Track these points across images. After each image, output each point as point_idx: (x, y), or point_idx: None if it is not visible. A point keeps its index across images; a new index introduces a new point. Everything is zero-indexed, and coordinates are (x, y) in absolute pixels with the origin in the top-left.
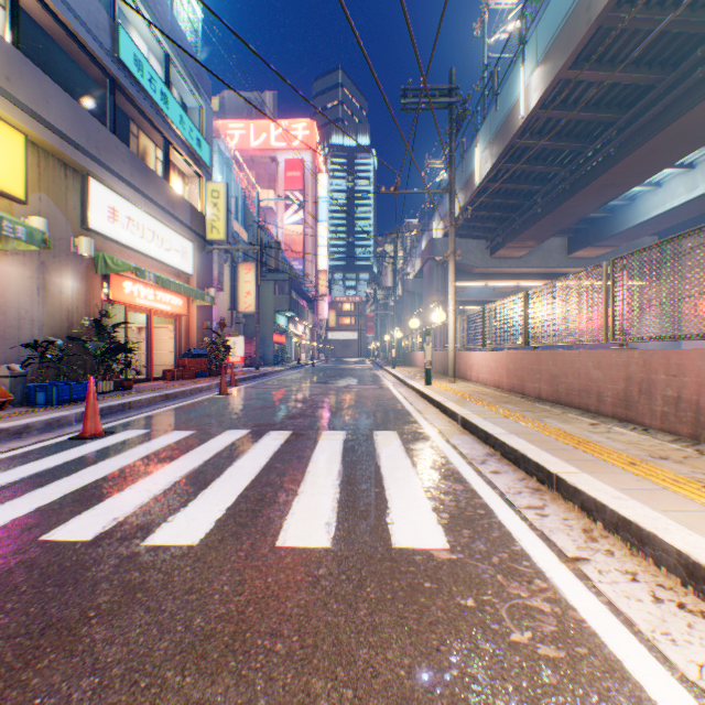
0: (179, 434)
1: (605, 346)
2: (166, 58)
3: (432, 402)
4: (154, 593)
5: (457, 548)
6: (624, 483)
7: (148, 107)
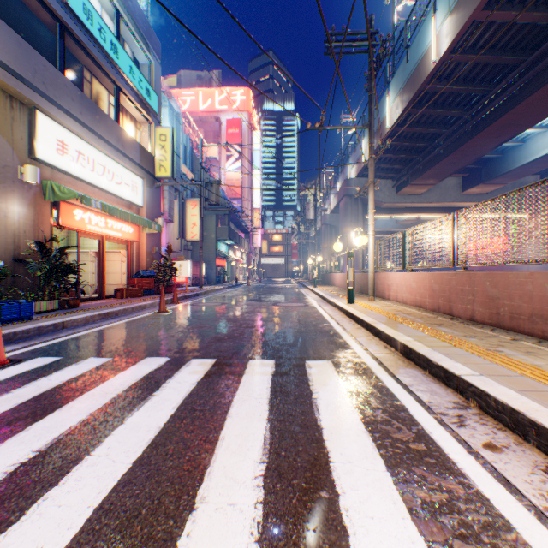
0: (89, 364)
1: (491, 268)
2: (117, 15)
3: (360, 322)
4: None
5: None
6: None
7: (98, 54)
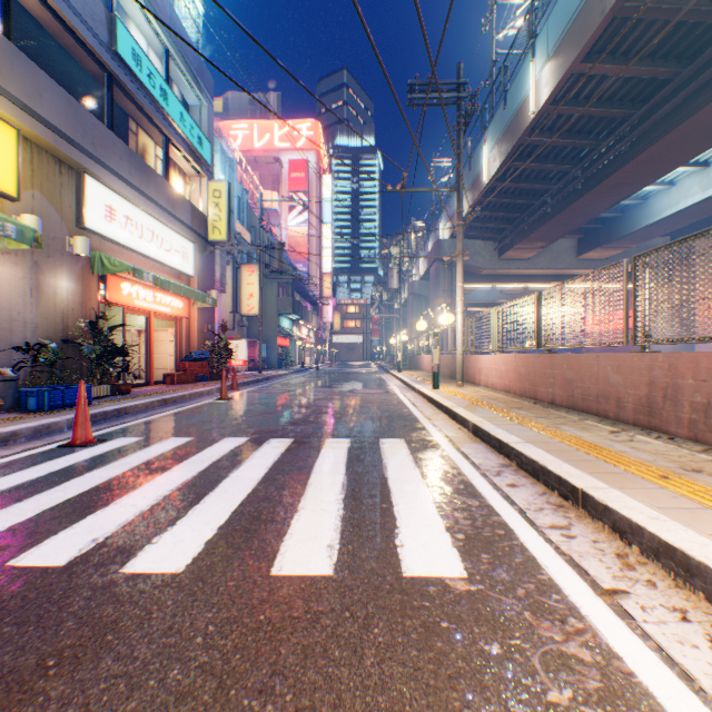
0: (174, 442)
1: (615, 349)
2: (166, 54)
3: (440, 408)
4: (127, 634)
5: (476, 576)
6: (659, 500)
7: (147, 103)
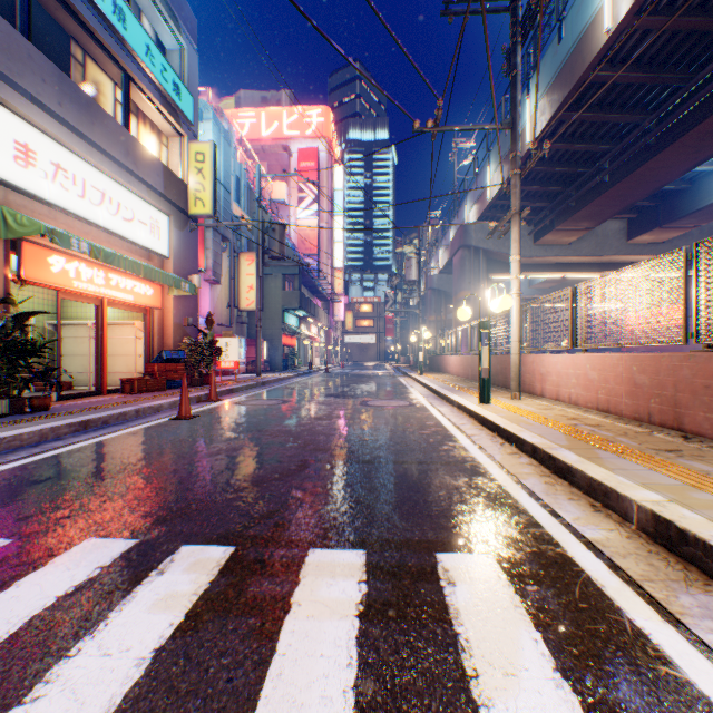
0: None
1: (663, 349)
2: None
3: (515, 442)
4: None
5: None
6: None
7: (90, 16)
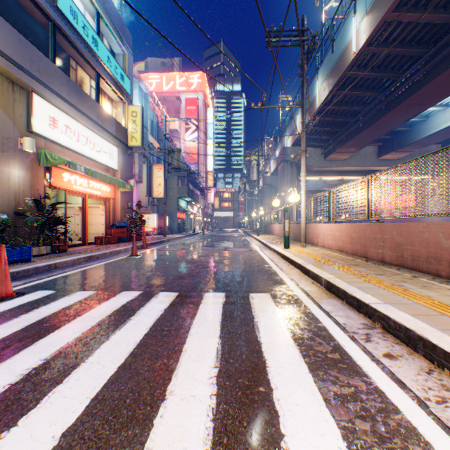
0: (78, 296)
1: (401, 220)
2: (97, 15)
3: (293, 264)
4: None
5: None
6: None
7: (82, 47)
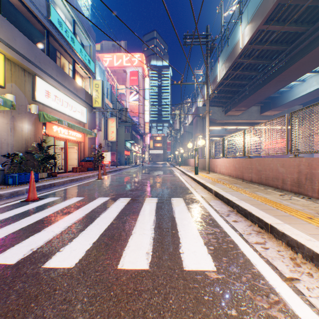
0: (75, 199)
1: (277, 156)
2: (74, 22)
3: (199, 183)
4: (41, 303)
5: (221, 270)
6: (309, 230)
7: (64, 44)
